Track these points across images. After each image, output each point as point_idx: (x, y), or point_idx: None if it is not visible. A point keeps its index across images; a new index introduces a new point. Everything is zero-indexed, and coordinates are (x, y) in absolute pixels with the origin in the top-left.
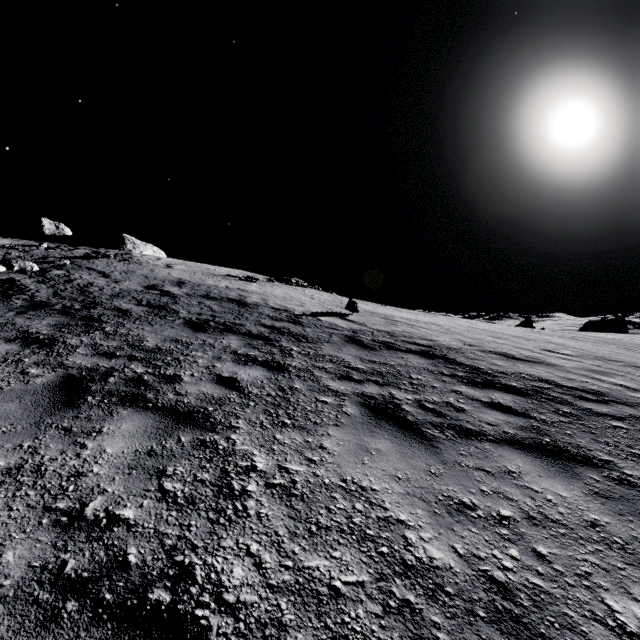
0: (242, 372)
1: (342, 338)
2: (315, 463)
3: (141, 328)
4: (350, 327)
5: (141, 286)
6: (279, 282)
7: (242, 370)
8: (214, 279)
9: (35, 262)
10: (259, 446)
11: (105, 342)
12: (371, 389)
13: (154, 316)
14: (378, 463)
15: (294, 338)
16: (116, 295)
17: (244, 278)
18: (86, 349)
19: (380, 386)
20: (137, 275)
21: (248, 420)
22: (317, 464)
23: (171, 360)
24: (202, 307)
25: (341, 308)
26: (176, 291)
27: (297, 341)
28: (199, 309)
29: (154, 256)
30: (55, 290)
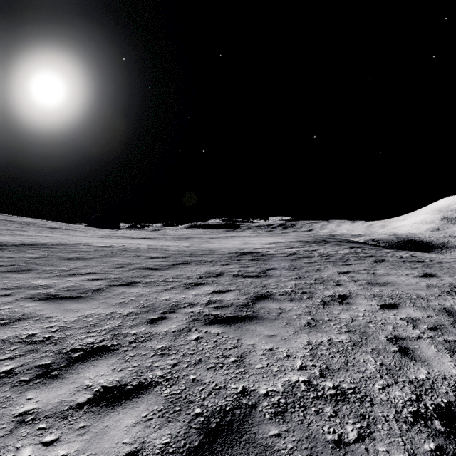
0: None
1: None
2: None
3: None
4: None
5: None
6: None
7: None
8: None
9: None
10: None
11: None
12: None
13: None
14: None
15: None
16: None
17: None
18: None
19: None
20: None
21: None
22: None
23: None
24: None
25: None
26: None
27: None
28: None
29: None
30: None
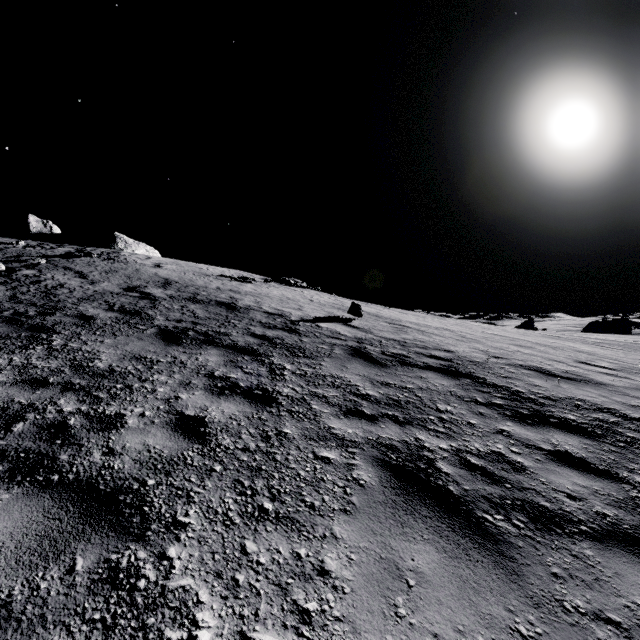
0: (214, 407)
1: (346, 350)
2: (310, 622)
3: (100, 340)
4: (354, 335)
5: (120, 287)
6: (276, 282)
7: (214, 404)
8: (205, 279)
9: (5, 261)
10: (212, 576)
11: (42, 362)
12: (390, 432)
13: (122, 324)
14: (423, 613)
15: (288, 351)
16: (86, 298)
17: (239, 278)
18: (10, 373)
19: (401, 426)
20: (119, 275)
21: (205, 506)
22: (314, 625)
23: (121, 389)
24: (184, 312)
25: (343, 311)
26: (159, 293)
27: (292, 356)
28: (180, 315)
29: (144, 255)
30: (14, 292)
